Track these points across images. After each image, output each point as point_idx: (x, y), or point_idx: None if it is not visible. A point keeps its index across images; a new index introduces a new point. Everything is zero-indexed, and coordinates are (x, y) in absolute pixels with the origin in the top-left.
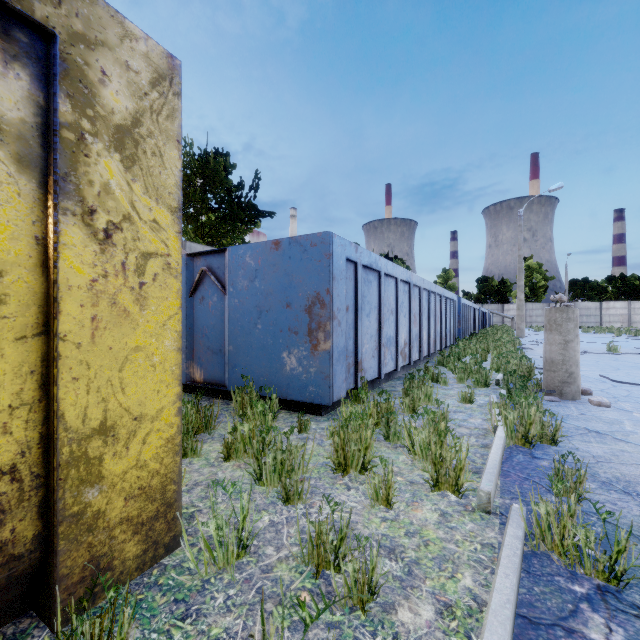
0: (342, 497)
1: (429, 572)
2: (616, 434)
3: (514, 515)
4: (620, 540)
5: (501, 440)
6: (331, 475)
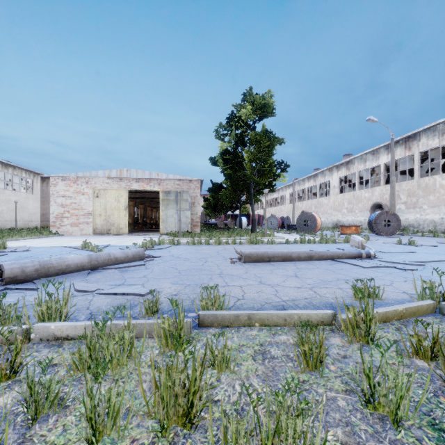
0: (236, 399)
1: (262, 340)
2: (27, 303)
3: (211, 312)
4: (219, 293)
5: (86, 322)
6: (198, 435)
